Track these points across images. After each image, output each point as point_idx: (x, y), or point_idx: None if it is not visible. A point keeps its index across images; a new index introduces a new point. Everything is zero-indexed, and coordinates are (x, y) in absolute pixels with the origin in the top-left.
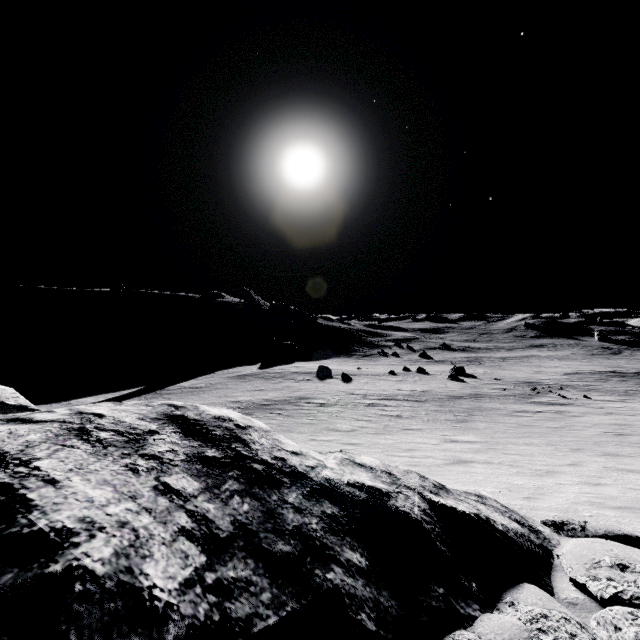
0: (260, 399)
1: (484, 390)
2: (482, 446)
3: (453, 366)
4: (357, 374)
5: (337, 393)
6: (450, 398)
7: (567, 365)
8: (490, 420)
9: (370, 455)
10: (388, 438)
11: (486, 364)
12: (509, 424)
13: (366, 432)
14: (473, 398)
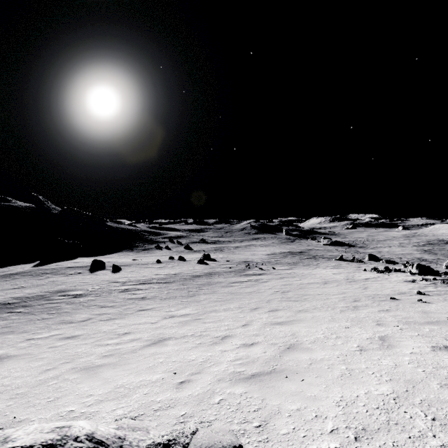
0: (9, 298)
1: (218, 269)
2: (191, 318)
3: (203, 254)
4: (129, 264)
5: (100, 283)
6: (192, 277)
7: (269, 249)
8: (211, 292)
9: (74, 350)
10: (116, 323)
11: (225, 251)
12: (222, 293)
13: (100, 319)
14: (208, 276)
